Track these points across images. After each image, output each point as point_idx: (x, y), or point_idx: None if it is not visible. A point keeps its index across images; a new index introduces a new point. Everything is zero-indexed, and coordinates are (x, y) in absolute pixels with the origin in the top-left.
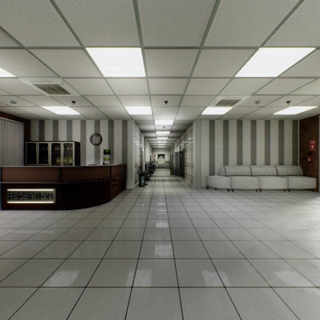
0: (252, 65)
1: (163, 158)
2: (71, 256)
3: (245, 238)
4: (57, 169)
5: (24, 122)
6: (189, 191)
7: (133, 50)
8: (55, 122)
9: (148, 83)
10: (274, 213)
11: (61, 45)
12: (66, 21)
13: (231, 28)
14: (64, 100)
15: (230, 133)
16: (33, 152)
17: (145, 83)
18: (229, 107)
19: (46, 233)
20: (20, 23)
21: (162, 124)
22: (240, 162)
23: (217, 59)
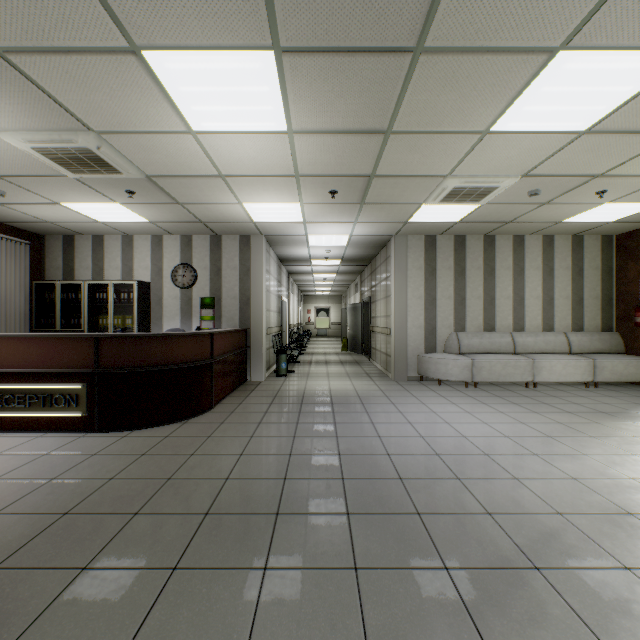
0: (535, 100)
1: (326, 316)
2: (96, 562)
3: (524, 506)
4: (89, 341)
5: (31, 240)
6: (383, 387)
7: (256, 58)
8: (98, 239)
9: (293, 147)
10: (578, 440)
11: (81, 43)
12: None
13: None
14: (110, 188)
15: (470, 264)
16: (49, 303)
17: (287, 147)
18: (470, 205)
19: (52, 492)
20: None
21: (324, 245)
22: (491, 325)
23: (454, 82)
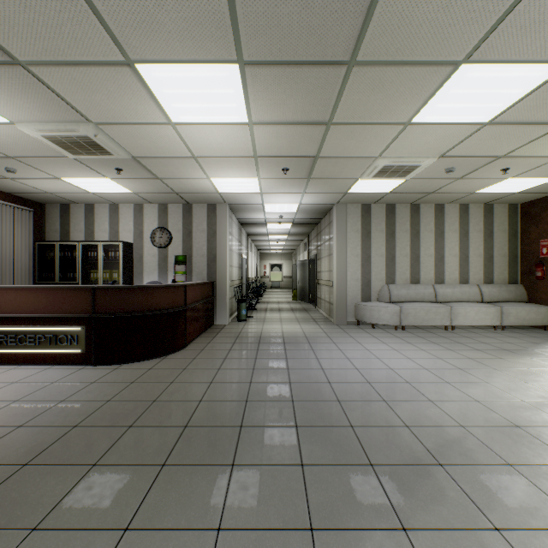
0: (446, 99)
1: (279, 271)
2: (103, 460)
3: (435, 421)
4: (87, 292)
5: (34, 208)
6: (326, 330)
7: (224, 69)
8: (89, 207)
9: (252, 135)
10: (483, 372)
11: (87, 58)
12: (93, 8)
13: (411, 21)
14: (102, 166)
15: (399, 227)
16: (49, 260)
17: (248, 135)
18: (398, 179)
19: (62, 411)
20: (5, 11)
21: (278, 211)
22: (417, 279)
23: (381, 86)
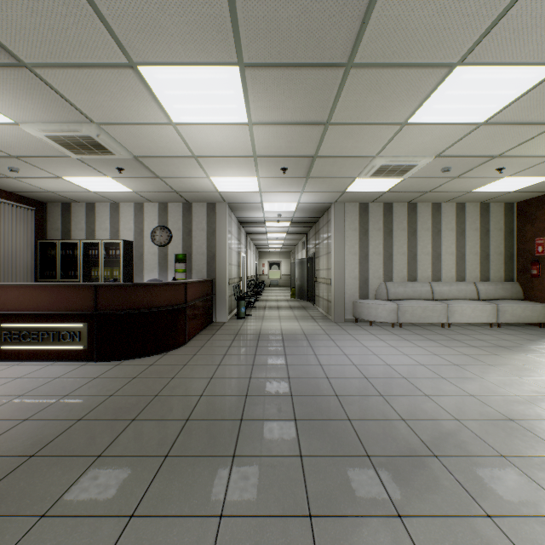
0: (441, 100)
1: (278, 269)
2: (108, 452)
3: (431, 415)
4: (89, 289)
5: (36, 206)
6: (325, 327)
7: (225, 71)
8: (90, 206)
9: (252, 135)
10: (478, 368)
11: (91, 61)
12: (98, 12)
13: (406, 25)
14: (104, 166)
15: (396, 226)
16: (51, 258)
17: (247, 135)
18: (395, 178)
19: (66, 405)
20: (12, 15)
21: (276, 210)
22: (414, 277)
23: (378, 87)
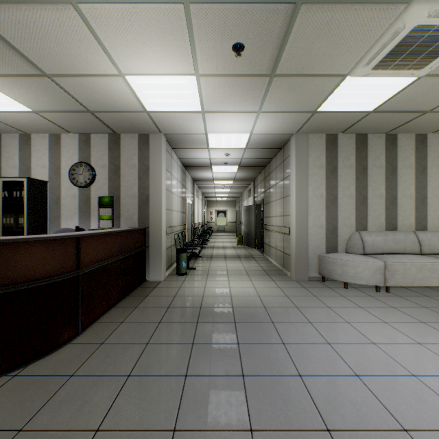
0: None
1: (224, 216)
2: None
3: None
4: None
5: None
6: (288, 292)
7: None
8: None
9: None
10: None
11: None
12: None
13: None
14: None
15: (371, 162)
16: None
17: None
18: (407, 75)
19: None
20: None
21: (224, 147)
22: (393, 225)
23: None
